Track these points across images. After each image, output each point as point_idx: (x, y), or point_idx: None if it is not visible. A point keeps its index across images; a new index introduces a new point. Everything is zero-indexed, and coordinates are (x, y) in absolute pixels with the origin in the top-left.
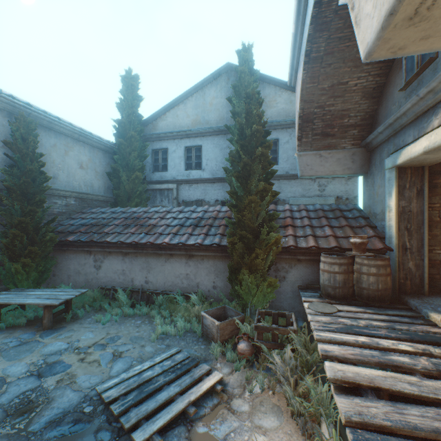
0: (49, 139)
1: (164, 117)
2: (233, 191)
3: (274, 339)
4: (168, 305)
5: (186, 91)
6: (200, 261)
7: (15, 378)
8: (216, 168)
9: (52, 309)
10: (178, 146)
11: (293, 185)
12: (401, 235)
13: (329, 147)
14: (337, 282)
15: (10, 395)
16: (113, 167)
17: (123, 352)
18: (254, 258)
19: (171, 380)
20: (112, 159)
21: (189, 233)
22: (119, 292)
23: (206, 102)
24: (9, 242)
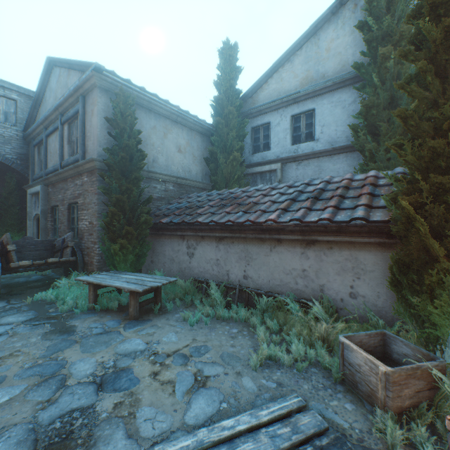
0: (149, 121)
1: (265, 86)
2: (406, 111)
3: None
4: (274, 313)
5: (293, 44)
6: (326, 251)
7: (76, 381)
8: (335, 135)
9: (137, 296)
10: (282, 117)
11: None
12: None
13: None
14: None
15: (56, 410)
16: (210, 150)
17: (209, 377)
18: None
19: None
20: (210, 143)
21: (306, 207)
22: (211, 286)
23: (320, 49)
24: (109, 222)
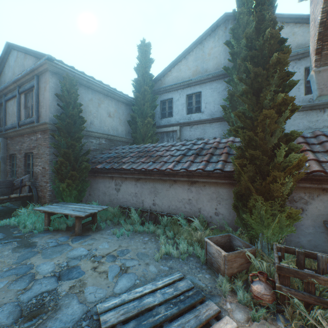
0: (87, 95)
1: (169, 73)
2: (240, 111)
3: (308, 289)
4: (172, 226)
5: (187, 48)
6: (202, 187)
7: (42, 276)
8: (213, 110)
9: (81, 219)
10: (180, 95)
11: (296, 118)
12: None
13: None
14: None
15: (31, 293)
16: (131, 115)
17: (129, 267)
18: (269, 183)
19: (173, 316)
20: (131, 110)
21: (191, 160)
22: (132, 211)
23: (205, 53)
24: (58, 168)
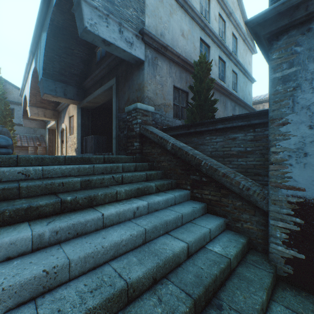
0: None
1: None
2: None
3: None
4: None
5: None
6: None
7: None
8: None
9: None
10: None
11: (22, 128)
12: (49, 143)
13: (34, 120)
14: (33, 152)
15: None
16: None
17: None
18: None
19: None
20: None
21: None
22: None
23: None
24: None
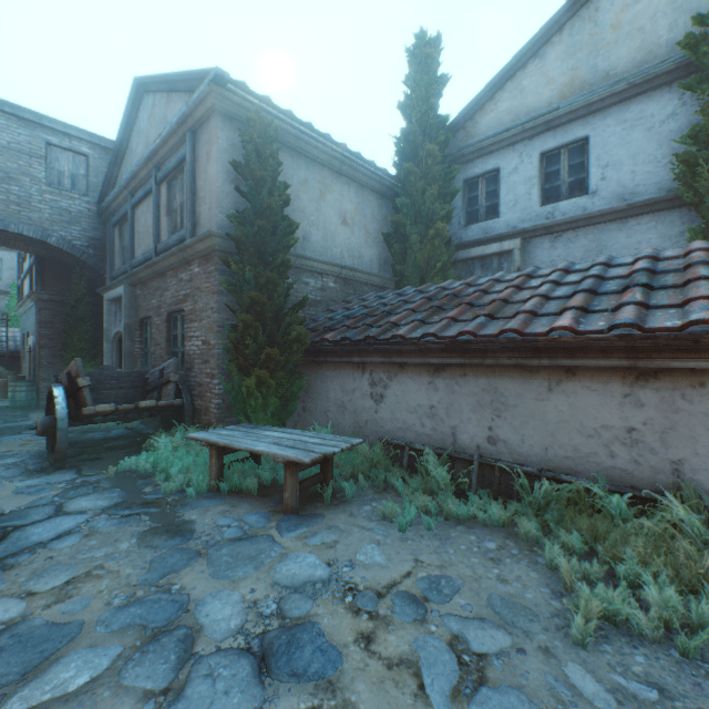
0: (296, 171)
1: (489, 105)
2: None
3: None
4: (563, 512)
5: (545, 25)
6: (688, 391)
7: (212, 644)
8: (631, 181)
9: (297, 470)
10: (522, 157)
11: None
12: None
13: None
14: None
15: None
16: (394, 220)
17: (485, 657)
18: None
19: None
20: (391, 209)
21: (636, 302)
22: (425, 456)
23: (600, 27)
24: (238, 339)
